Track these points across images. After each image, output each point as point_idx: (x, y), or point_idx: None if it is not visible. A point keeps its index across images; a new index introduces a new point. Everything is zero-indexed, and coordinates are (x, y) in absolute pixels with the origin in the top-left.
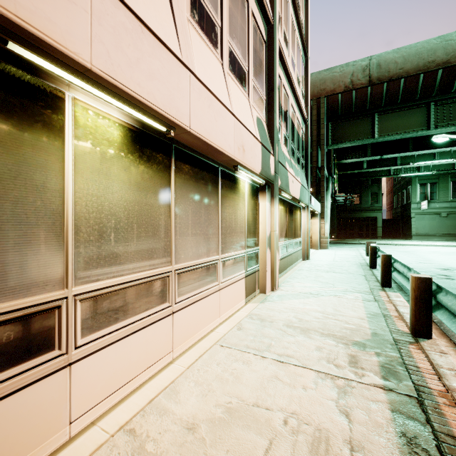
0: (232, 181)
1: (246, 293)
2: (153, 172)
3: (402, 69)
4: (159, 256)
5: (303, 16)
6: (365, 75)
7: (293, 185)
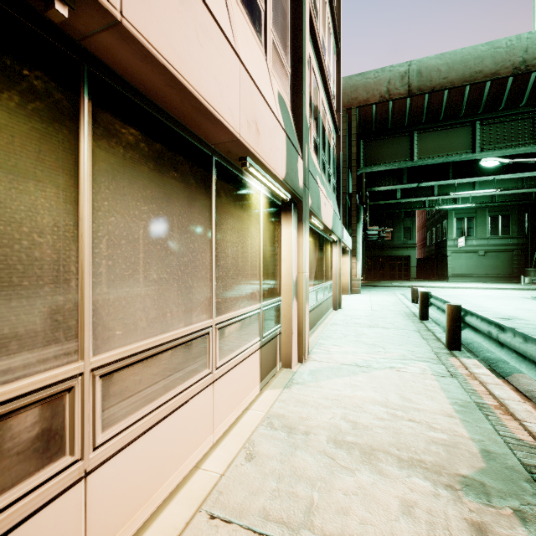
0: (238, 187)
1: (261, 373)
2: (5, 112)
3: (446, 79)
4: (31, 344)
5: None
6: (404, 84)
7: (325, 209)
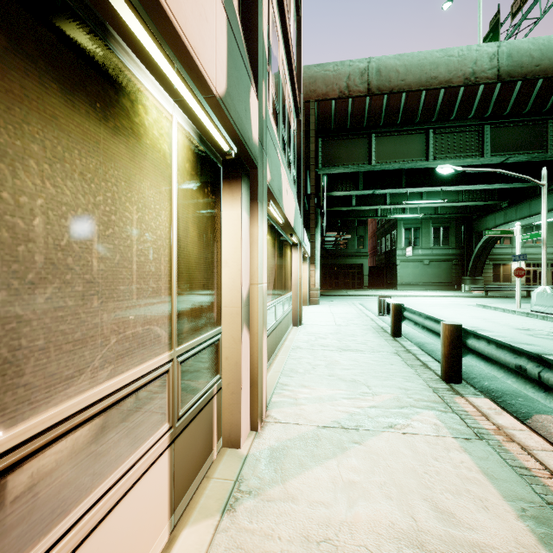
0: (86, 56)
1: (173, 494)
2: None
3: (404, 81)
4: None
5: None
6: (364, 81)
7: (287, 198)
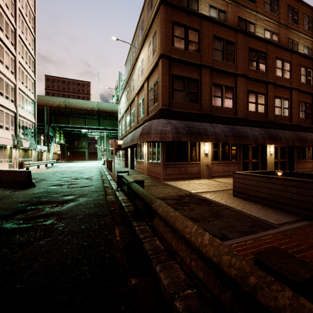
0: (6, 147)
1: (9, 167)
2: None
3: (75, 106)
4: None
5: (33, 90)
6: (64, 104)
7: (25, 144)
